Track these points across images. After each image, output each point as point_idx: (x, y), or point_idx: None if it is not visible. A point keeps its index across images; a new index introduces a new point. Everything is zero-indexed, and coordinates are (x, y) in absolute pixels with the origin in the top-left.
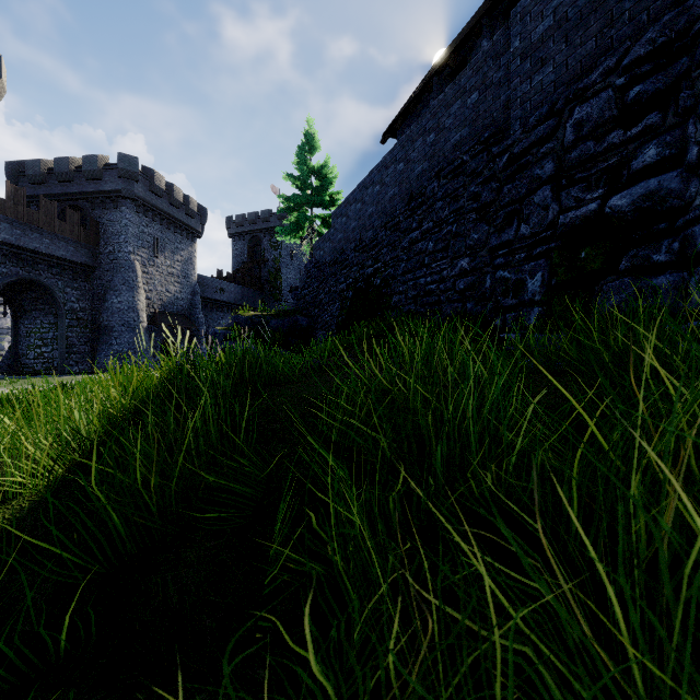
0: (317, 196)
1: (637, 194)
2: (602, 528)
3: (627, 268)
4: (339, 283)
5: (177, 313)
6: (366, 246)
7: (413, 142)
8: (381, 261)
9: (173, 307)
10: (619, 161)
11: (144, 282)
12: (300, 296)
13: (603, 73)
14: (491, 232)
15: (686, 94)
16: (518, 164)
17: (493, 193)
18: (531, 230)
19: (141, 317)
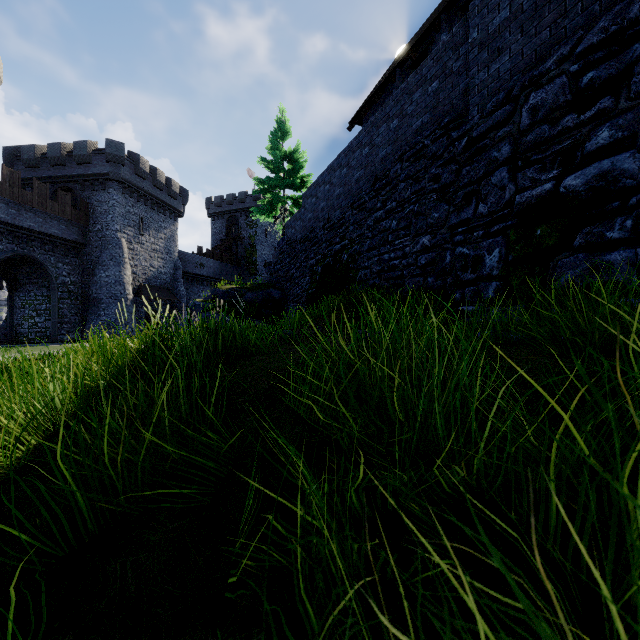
0: (289, 178)
1: (590, 174)
2: (588, 527)
3: (581, 244)
4: (309, 259)
5: (161, 286)
6: (334, 225)
7: (378, 128)
8: (347, 239)
9: (157, 281)
10: (573, 143)
11: (130, 258)
12: (273, 271)
13: (557, 61)
14: (451, 211)
15: (638, 79)
16: (477, 147)
17: (453, 174)
18: (488, 209)
19: (127, 290)
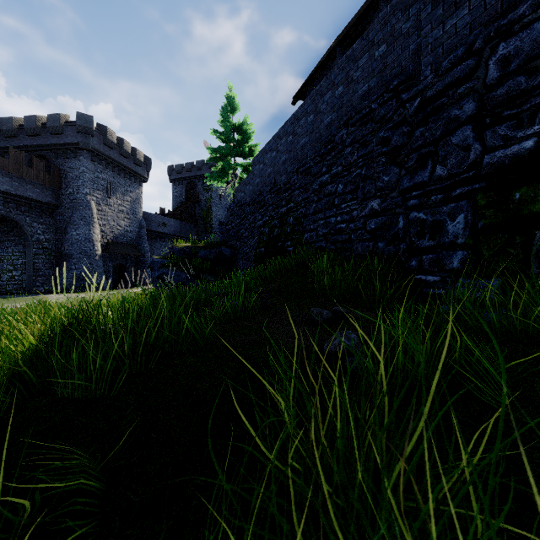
0: (239, 148)
1: None
2: None
3: None
4: (257, 220)
5: (127, 243)
6: (280, 189)
7: (323, 96)
8: (293, 202)
9: (123, 238)
10: None
11: (99, 218)
12: (225, 231)
13: (533, 5)
14: (402, 174)
15: None
16: (432, 107)
17: (404, 136)
18: (448, 171)
19: (96, 247)
